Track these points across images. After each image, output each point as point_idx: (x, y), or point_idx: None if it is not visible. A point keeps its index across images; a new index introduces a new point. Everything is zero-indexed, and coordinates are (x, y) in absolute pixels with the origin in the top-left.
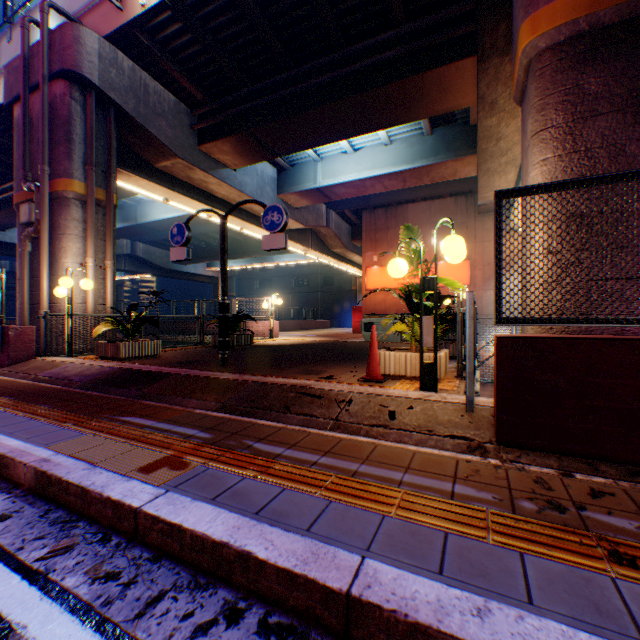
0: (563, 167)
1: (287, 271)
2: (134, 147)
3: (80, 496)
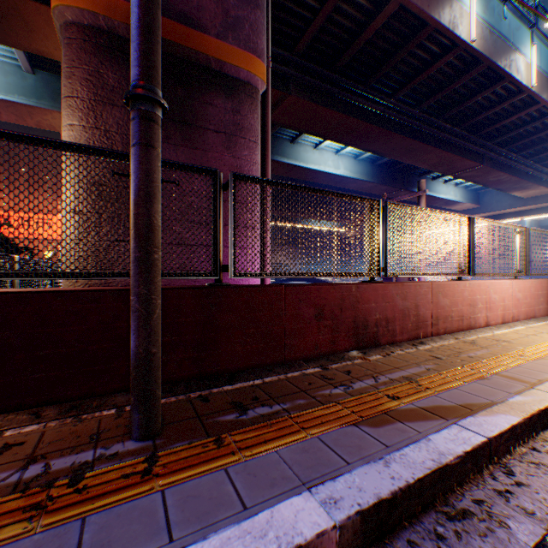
0: (89, 138)
1: None
2: None
3: None
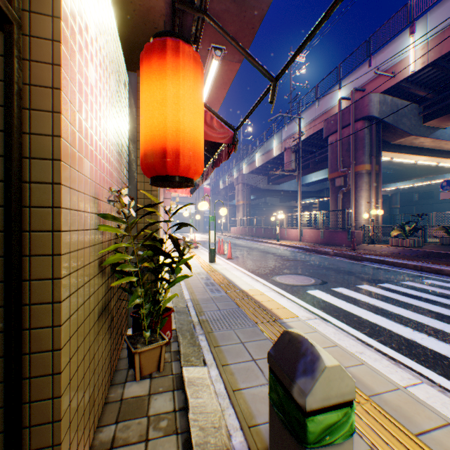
0: None
1: None
2: (382, 137)
3: None
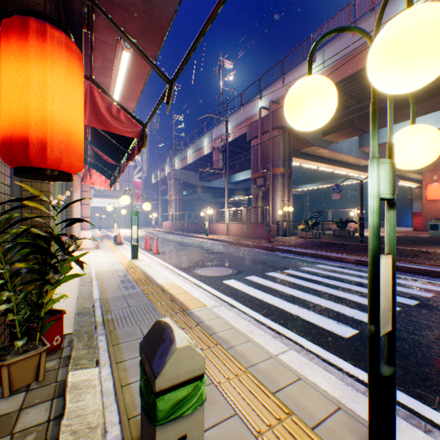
0: None
1: (344, 186)
2: (293, 146)
3: None
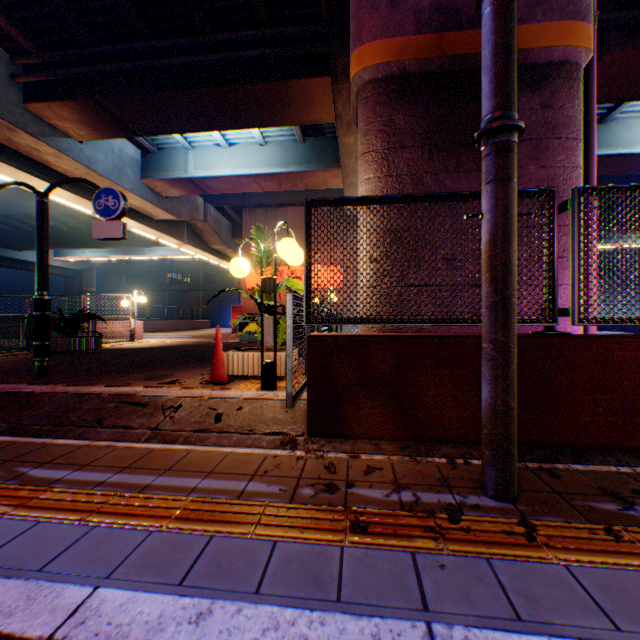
0: (382, 188)
1: (164, 266)
2: None
3: None
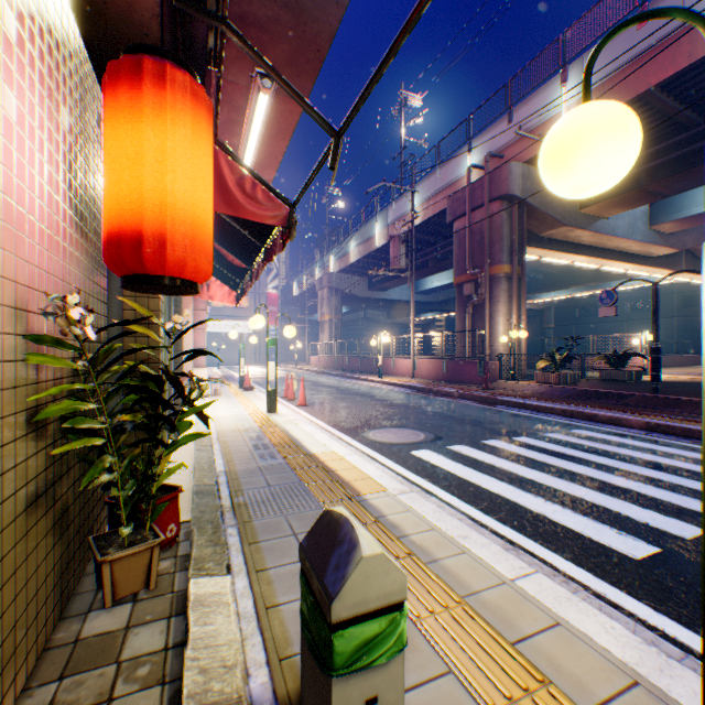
0: None
1: (619, 294)
2: (527, 227)
3: (681, 430)
